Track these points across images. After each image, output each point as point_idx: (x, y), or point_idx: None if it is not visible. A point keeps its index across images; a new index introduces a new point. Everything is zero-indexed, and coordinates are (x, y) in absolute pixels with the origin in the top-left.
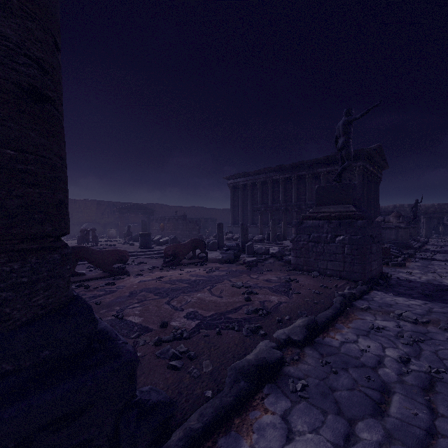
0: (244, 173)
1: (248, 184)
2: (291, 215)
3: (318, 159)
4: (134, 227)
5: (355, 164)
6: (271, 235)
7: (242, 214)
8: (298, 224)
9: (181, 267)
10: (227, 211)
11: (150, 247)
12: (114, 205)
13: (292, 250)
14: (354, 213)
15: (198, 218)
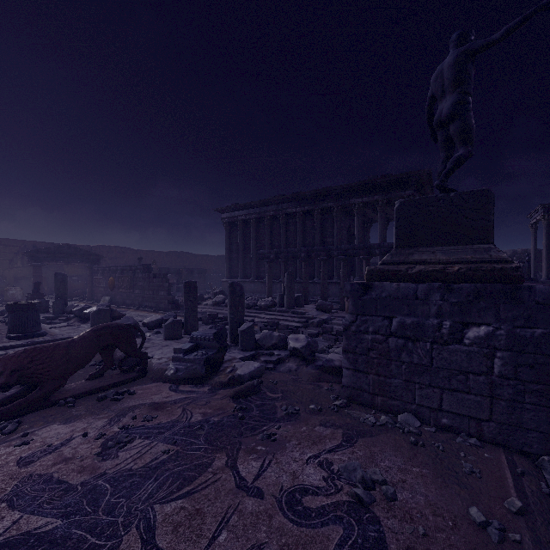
0: (245, 204)
1: (251, 219)
2: (313, 266)
3: (352, 184)
4: (72, 283)
5: (402, 193)
6: (287, 298)
7: (242, 263)
8: (360, 290)
9: (44, 417)
10: (223, 258)
11: (32, 334)
12: (35, 247)
13: (346, 354)
14: (515, 264)
15: (177, 269)
